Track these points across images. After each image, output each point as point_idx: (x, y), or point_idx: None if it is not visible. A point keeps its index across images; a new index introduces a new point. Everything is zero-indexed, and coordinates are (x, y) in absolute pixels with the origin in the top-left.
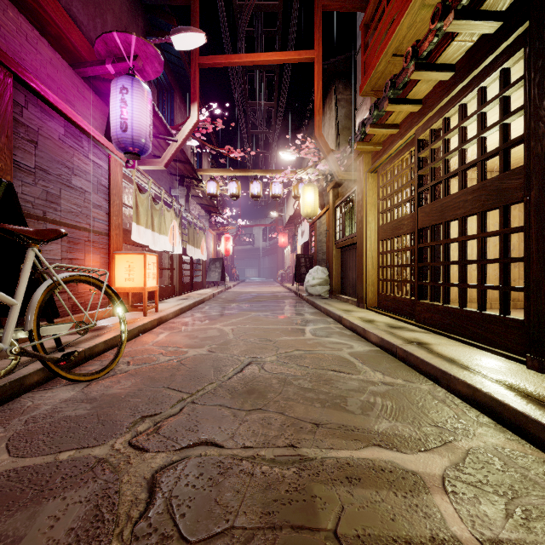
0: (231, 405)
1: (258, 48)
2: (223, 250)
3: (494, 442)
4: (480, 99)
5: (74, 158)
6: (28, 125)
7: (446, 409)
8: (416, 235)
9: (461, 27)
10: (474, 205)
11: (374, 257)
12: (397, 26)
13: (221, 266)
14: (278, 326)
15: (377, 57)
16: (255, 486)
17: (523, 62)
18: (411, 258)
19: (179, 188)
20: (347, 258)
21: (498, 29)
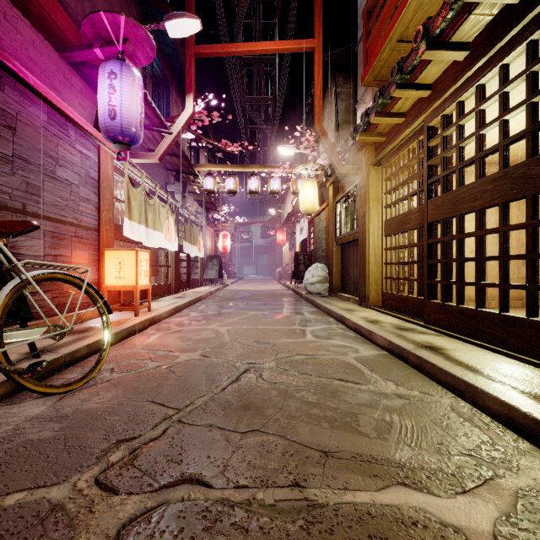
0: (223, 425)
1: (256, 41)
2: (221, 248)
3: None
4: (502, 77)
5: (59, 148)
6: (5, 109)
7: (477, 430)
8: (426, 230)
9: None
10: (495, 195)
11: (377, 254)
12: (403, 9)
13: (219, 264)
14: (276, 327)
15: (381, 44)
16: None
17: None
18: (419, 254)
19: (175, 183)
20: (347, 255)
21: None
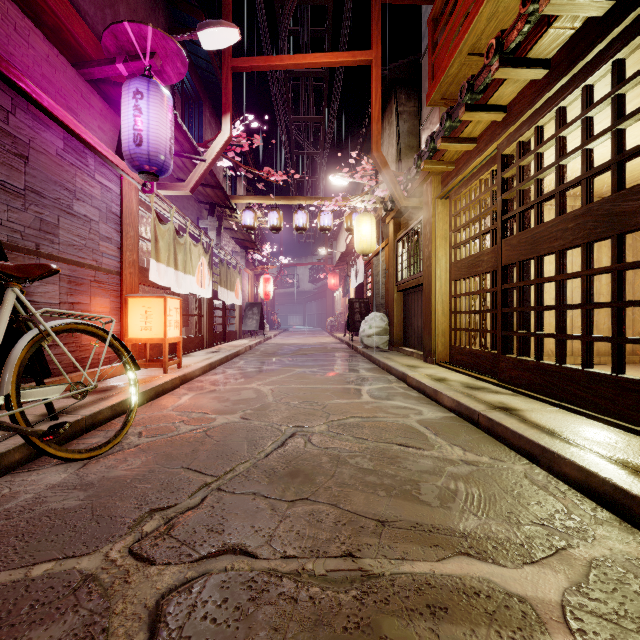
0: (268, 494)
1: (303, 51)
2: (262, 294)
3: (623, 549)
4: (585, 100)
5: (76, 179)
6: (16, 135)
7: (551, 499)
8: (500, 273)
9: (561, 8)
10: (577, 235)
11: (445, 301)
12: (474, 17)
13: (260, 313)
14: (328, 386)
15: (449, 57)
16: (300, 620)
17: (638, 54)
18: (493, 302)
19: (208, 219)
20: (410, 302)
21: (609, 10)
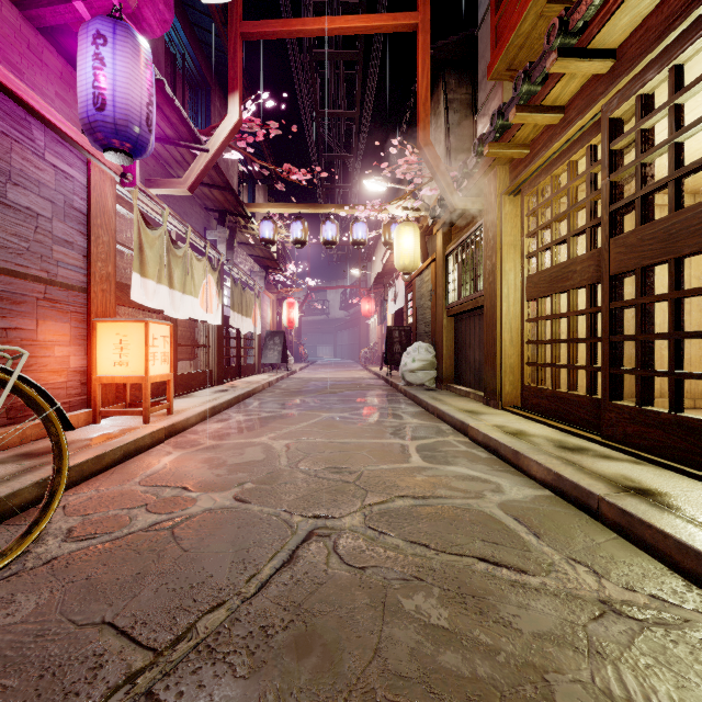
0: None
1: None
2: (285, 321)
3: None
4: None
5: (12, 156)
6: None
7: None
8: (606, 287)
9: None
10: None
11: (513, 328)
12: None
13: (282, 343)
14: (363, 440)
15: (521, 8)
16: None
17: None
18: (590, 327)
19: (217, 229)
20: (464, 330)
21: None
